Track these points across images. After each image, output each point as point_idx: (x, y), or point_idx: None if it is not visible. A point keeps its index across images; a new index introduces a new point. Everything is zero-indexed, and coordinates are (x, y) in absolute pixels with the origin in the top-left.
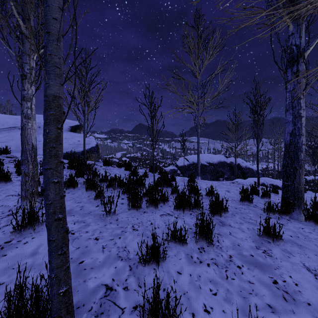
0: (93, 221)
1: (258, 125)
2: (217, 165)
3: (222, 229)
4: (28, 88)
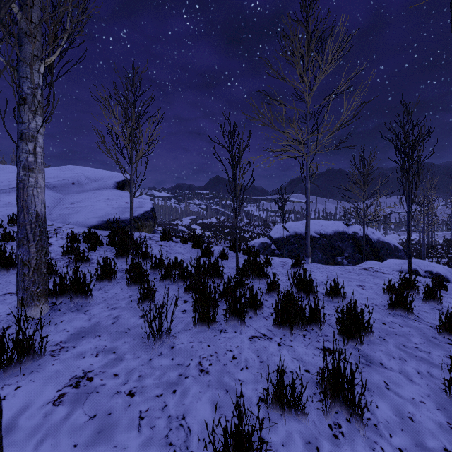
0: (130, 350)
1: (409, 175)
2: (333, 237)
3: (369, 373)
4: (29, 119)
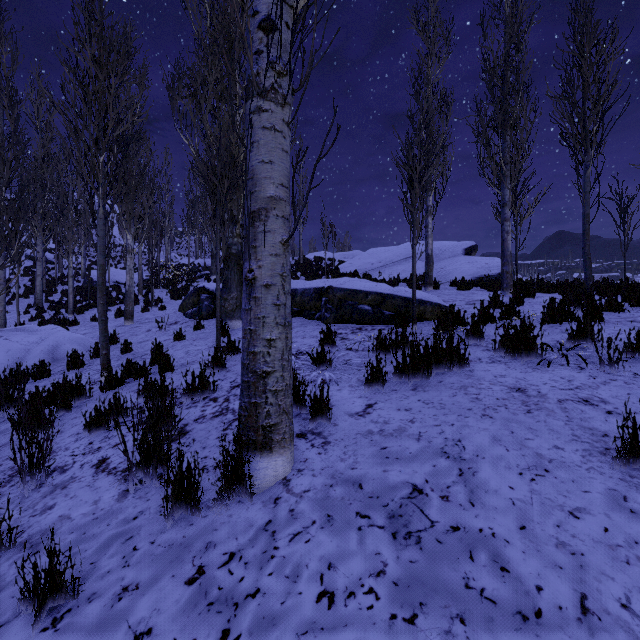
0: None
1: None
2: None
3: None
4: (507, 212)
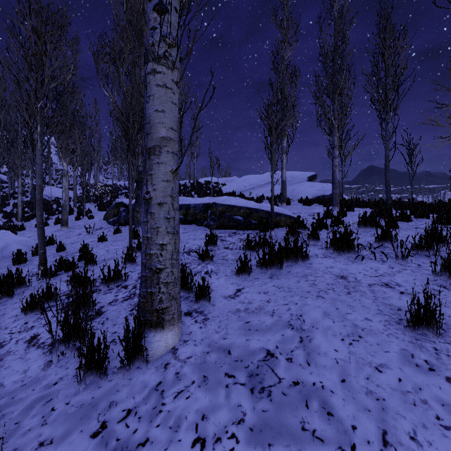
0: None
1: None
2: None
3: None
4: (336, 152)
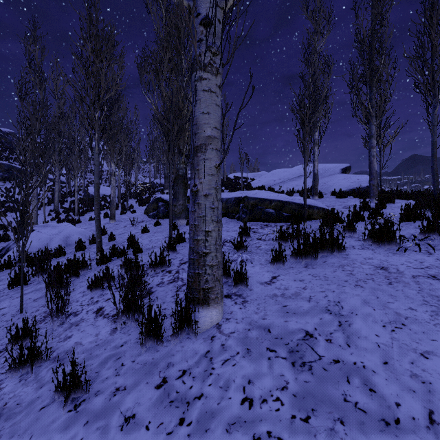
0: None
1: None
2: None
3: None
4: (374, 142)
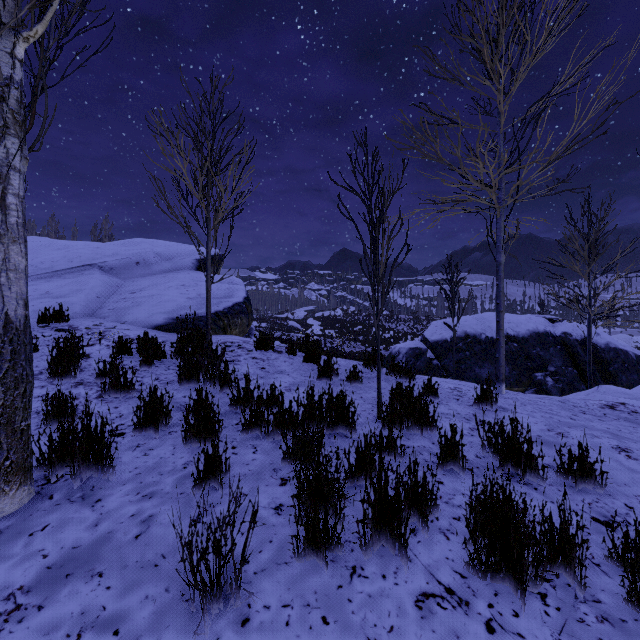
0: (150, 628)
1: None
2: (529, 340)
3: None
4: None
